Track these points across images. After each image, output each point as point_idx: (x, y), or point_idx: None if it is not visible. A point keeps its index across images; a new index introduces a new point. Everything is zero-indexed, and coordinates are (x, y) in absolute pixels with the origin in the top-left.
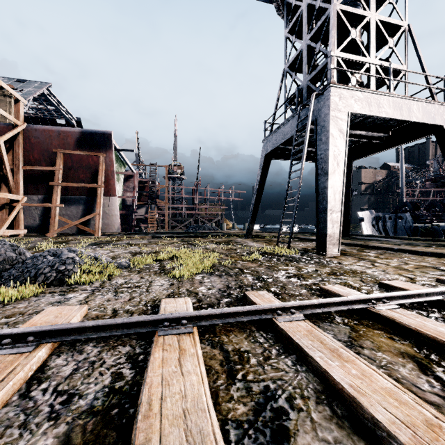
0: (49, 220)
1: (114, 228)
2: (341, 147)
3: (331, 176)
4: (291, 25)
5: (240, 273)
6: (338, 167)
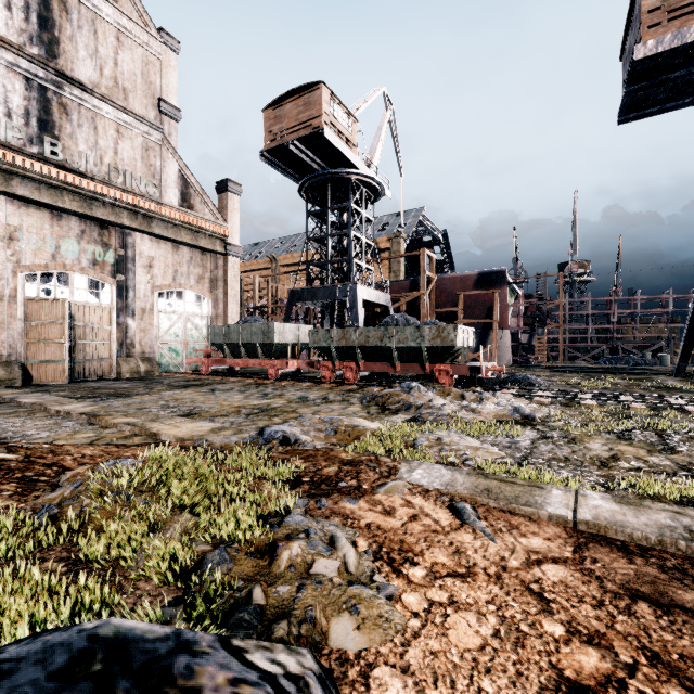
0: None
1: (505, 360)
2: None
3: None
4: None
5: (623, 392)
6: None
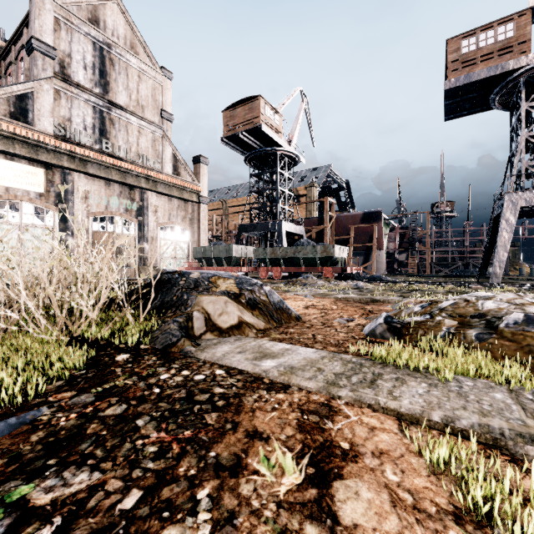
0: (344, 265)
1: (382, 271)
2: (510, 227)
3: (500, 244)
4: (511, 128)
5: None
6: (506, 238)
